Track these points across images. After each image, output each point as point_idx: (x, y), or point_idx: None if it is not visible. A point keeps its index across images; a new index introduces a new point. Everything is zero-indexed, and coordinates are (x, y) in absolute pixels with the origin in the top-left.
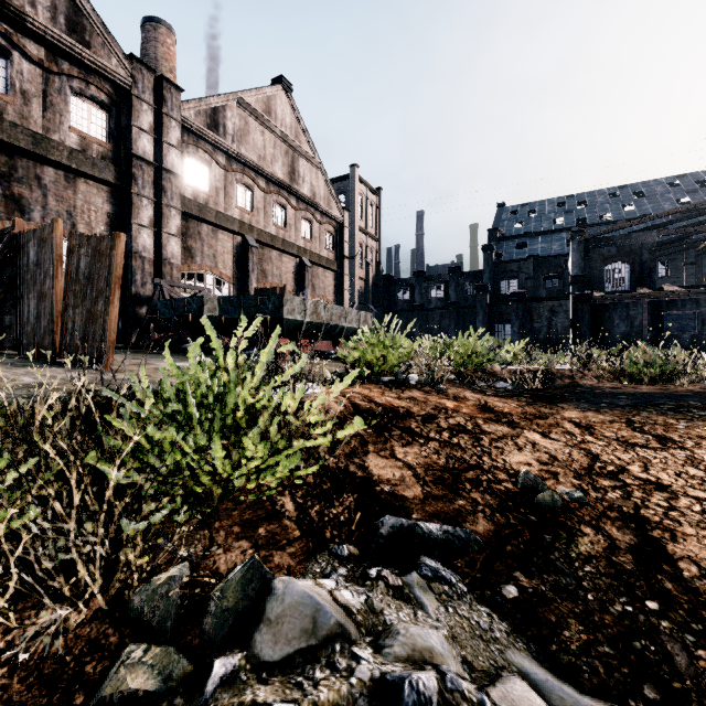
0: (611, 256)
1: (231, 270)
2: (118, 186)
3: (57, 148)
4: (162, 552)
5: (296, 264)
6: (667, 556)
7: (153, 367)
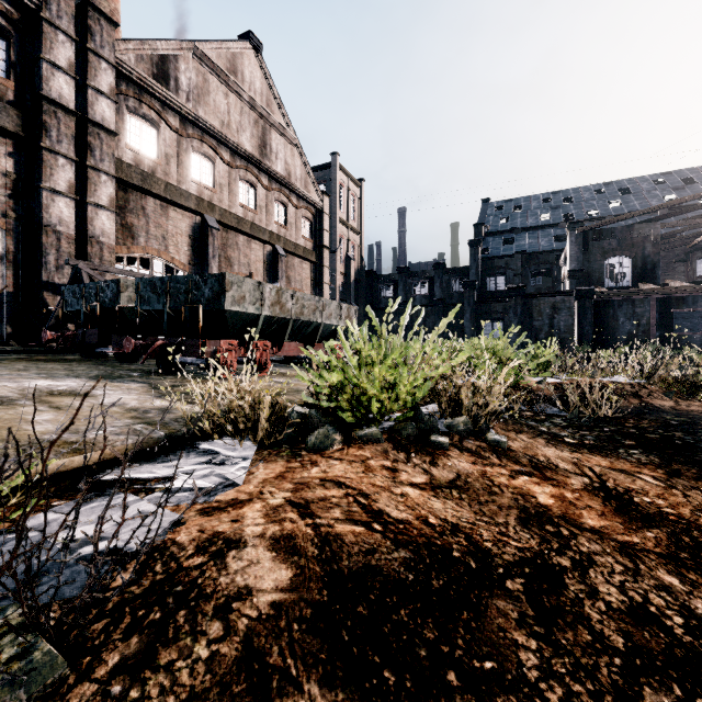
0: (612, 249)
1: (186, 256)
2: (22, 138)
3: None
4: None
5: (267, 252)
6: None
7: None
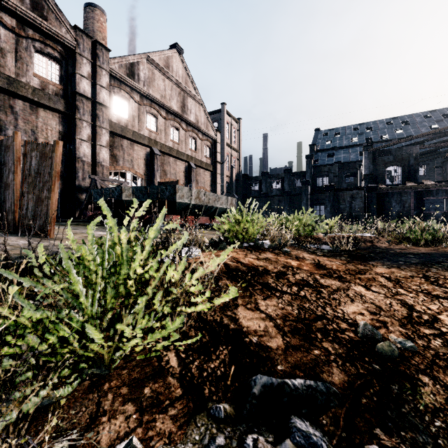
0: (390, 162)
1: (142, 170)
2: (66, 114)
3: (24, 87)
4: (41, 432)
5: (185, 166)
6: None
7: (84, 236)
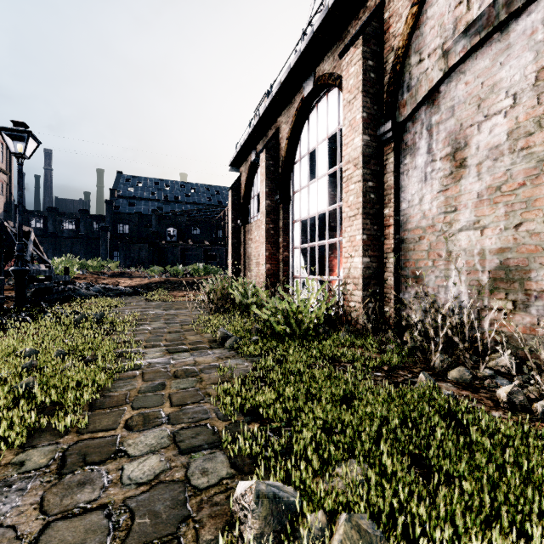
0: (170, 224)
1: None
2: None
3: None
4: None
5: None
6: (119, 286)
7: None
